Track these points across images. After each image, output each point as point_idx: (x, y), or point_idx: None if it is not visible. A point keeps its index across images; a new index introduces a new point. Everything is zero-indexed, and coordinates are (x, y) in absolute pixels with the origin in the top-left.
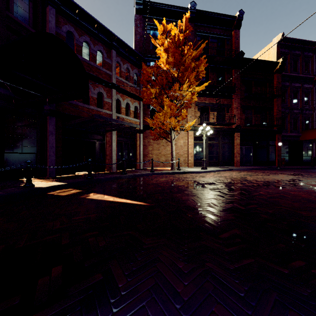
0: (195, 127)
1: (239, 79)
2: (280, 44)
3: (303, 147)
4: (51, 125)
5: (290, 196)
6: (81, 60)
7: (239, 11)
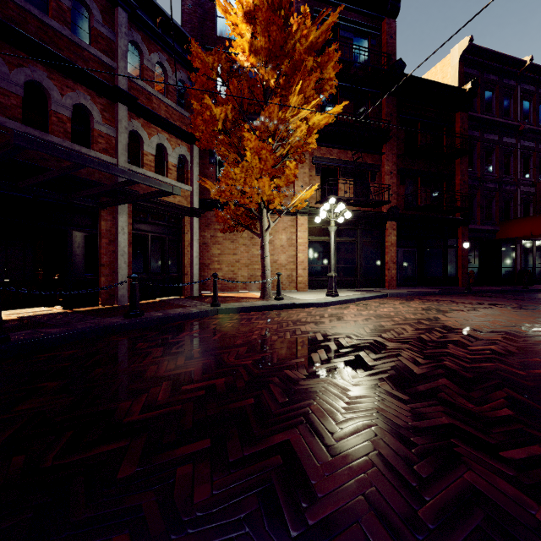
0: (311, 208)
1: (394, 116)
2: (465, 58)
3: (502, 251)
4: None
5: None
6: (16, 7)
7: None
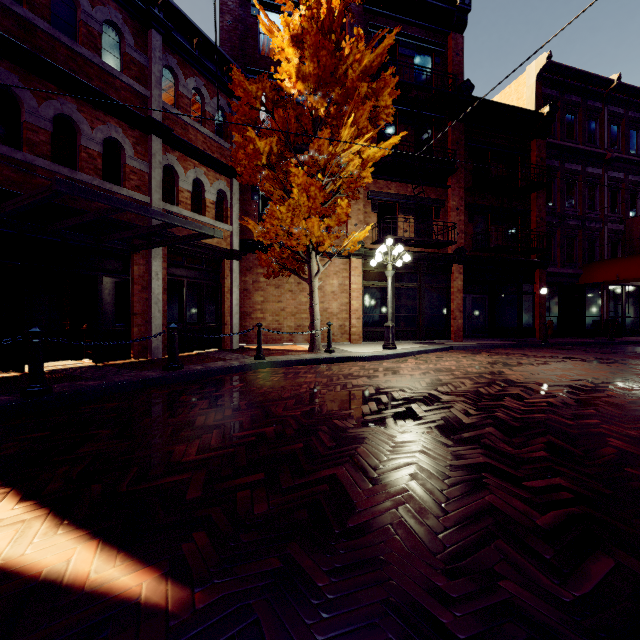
0: (366, 249)
1: (461, 144)
2: (543, 77)
3: (586, 298)
4: None
5: None
6: (45, 36)
7: None
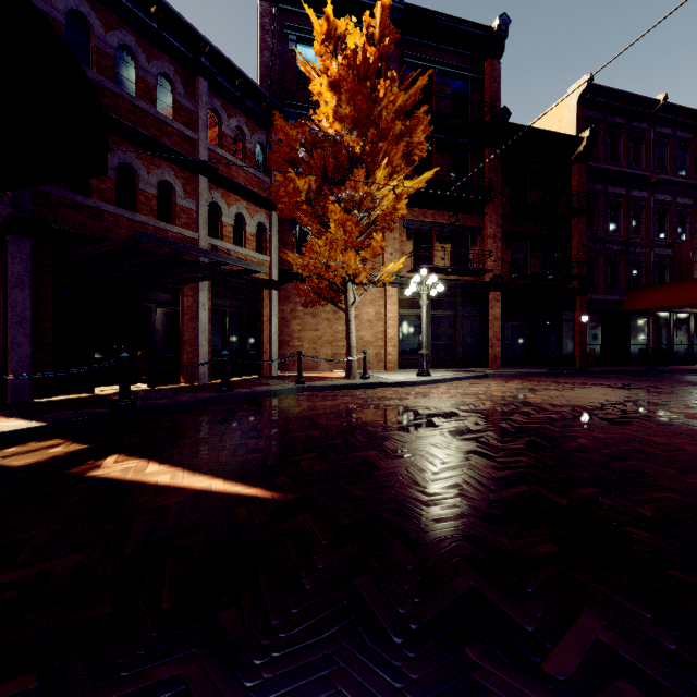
0: (402, 278)
1: (499, 171)
2: (585, 99)
3: (631, 325)
4: (19, 260)
5: (661, 452)
6: (111, 94)
7: (499, 17)
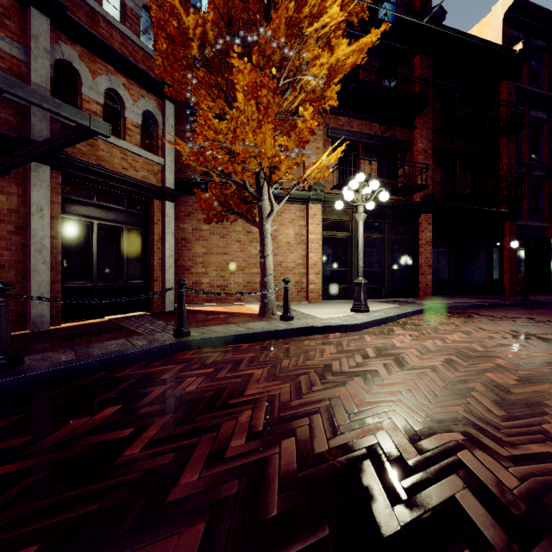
0: (326, 193)
1: (430, 80)
2: (510, 17)
3: (551, 253)
4: None
5: None
6: None
7: None
